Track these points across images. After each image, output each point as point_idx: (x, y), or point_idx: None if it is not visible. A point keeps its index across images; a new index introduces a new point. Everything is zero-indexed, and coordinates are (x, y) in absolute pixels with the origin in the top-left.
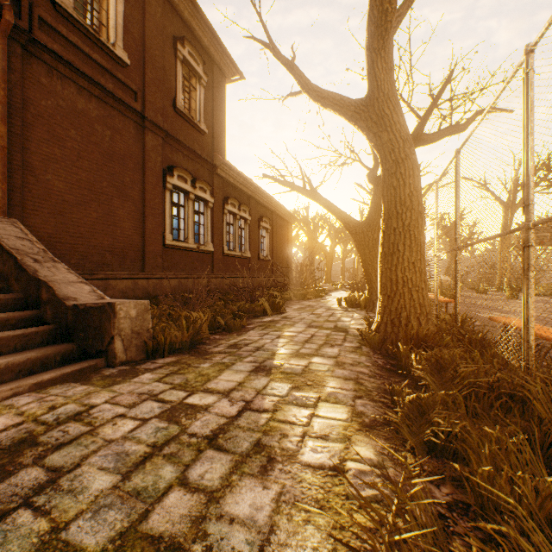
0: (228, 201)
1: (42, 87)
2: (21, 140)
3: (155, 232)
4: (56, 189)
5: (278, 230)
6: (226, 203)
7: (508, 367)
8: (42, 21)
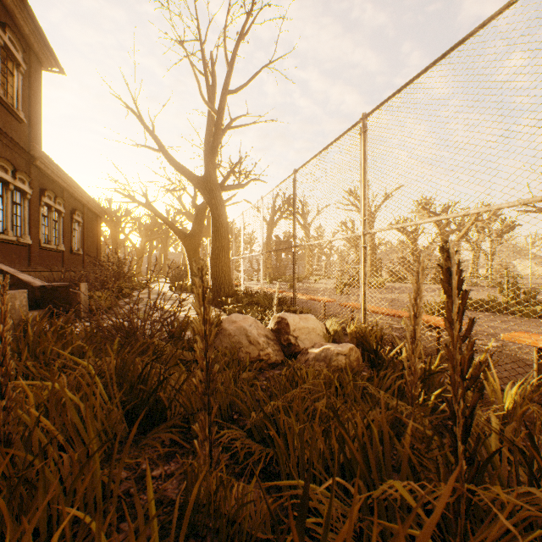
0: (45, 193)
1: None
2: None
3: None
4: None
5: (88, 224)
6: (43, 195)
7: (258, 300)
8: None
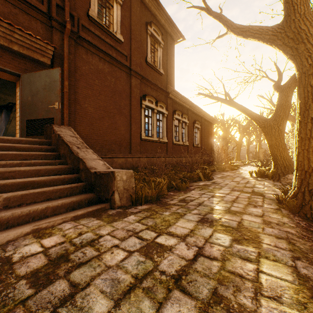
0: (175, 112)
1: (83, 60)
2: (74, 88)
3: (136, 132)
4: (89, 111)
5: (205, 128)
6: (174, 114)
7: None
8: (83, 26)
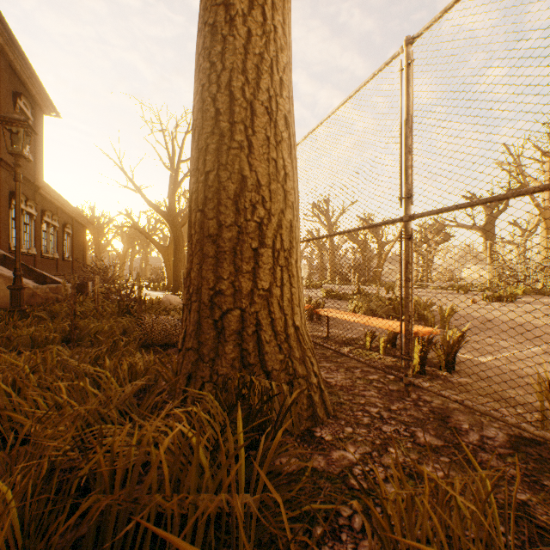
0: (45, 213)
1: None
2: None
3: (6, 241)
4: None
5: (76, 234)
6: (44, 215)
7: None
8: None
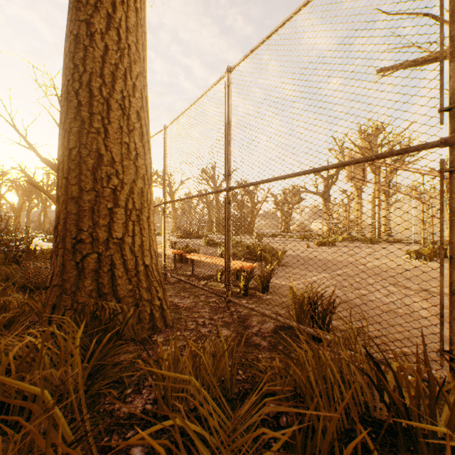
0: None
1: None
2: None
3: None
4: None
5: None
6: None
7: None
8: None
